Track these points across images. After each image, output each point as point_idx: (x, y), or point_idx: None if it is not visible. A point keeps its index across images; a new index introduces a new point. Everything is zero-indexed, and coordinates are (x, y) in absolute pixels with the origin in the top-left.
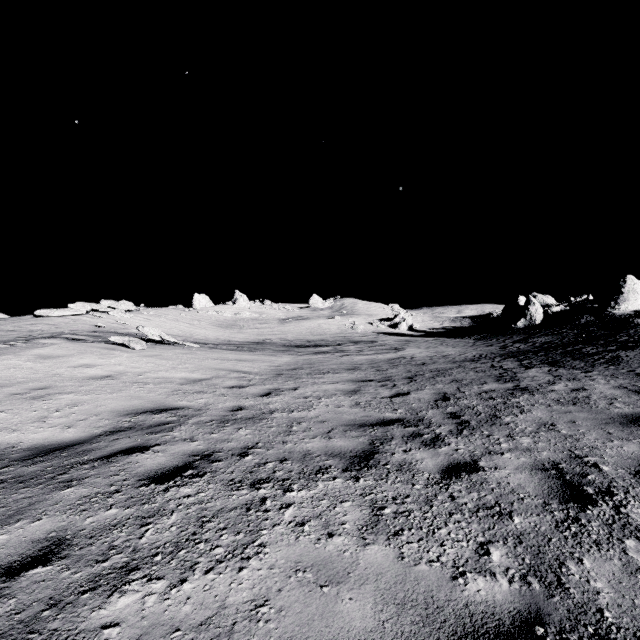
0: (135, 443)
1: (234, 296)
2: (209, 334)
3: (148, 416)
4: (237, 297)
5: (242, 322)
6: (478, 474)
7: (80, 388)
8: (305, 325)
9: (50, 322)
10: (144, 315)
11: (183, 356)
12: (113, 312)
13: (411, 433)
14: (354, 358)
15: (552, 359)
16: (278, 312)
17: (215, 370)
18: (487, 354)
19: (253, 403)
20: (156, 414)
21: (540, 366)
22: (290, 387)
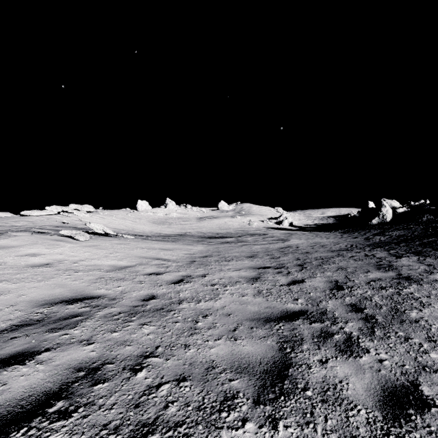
0: (26, 346)
1: (165, 202)
2: (146, 228)
3: (62, 306)
4: (168, 202)
5: (171, 220)
6: (432, 414)
7: (14, 276)
8: (215, 222)
9: (29, 220)
10: (100, 215)
11: (117, 246)
12: (77, 212)
13: (319, 331)
14: (252, 247)
15: (415, 249)
16: (196, 213)
17: (140, 258)
18: (356, 244)
19: (165, 291)
20: (71, 304)
21: (407, 255)
22: (200, 274)
